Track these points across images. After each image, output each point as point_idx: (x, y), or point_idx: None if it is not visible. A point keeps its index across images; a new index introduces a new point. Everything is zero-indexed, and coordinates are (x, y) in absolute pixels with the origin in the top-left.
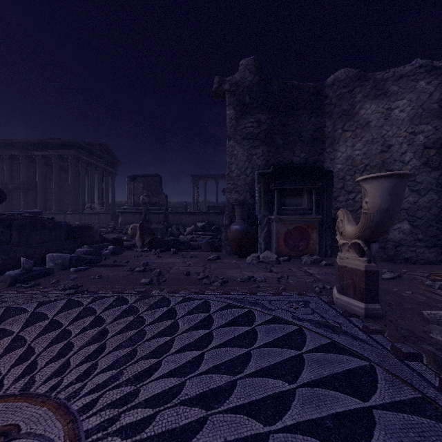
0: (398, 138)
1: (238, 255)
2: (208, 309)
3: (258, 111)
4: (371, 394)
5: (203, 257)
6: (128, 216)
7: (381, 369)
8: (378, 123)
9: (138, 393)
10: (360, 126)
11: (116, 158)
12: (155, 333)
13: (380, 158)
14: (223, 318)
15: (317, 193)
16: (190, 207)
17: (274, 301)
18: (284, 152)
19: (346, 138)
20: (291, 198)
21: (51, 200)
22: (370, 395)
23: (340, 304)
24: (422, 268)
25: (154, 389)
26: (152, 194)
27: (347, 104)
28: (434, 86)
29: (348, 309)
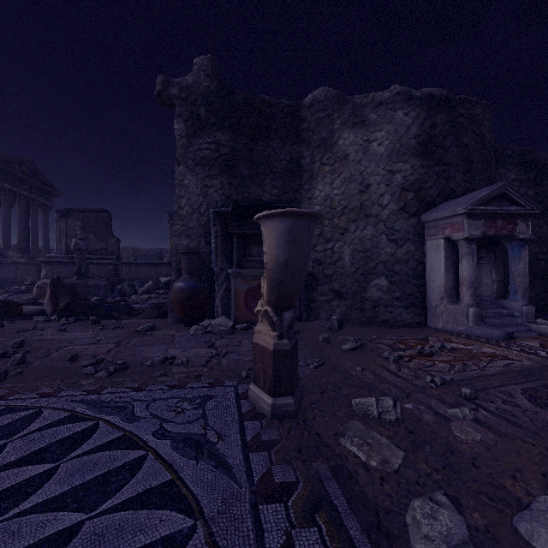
0: (376, 177)
1: (185, 323)
2: (19, 429)
3: (217, 129)
4: None
5: (133, 328)
6: (56, 268)
7: (203, 534)
8: (356, 157)
9: None
10: (339, 160)
11: (50, 184)
12: None
13: (359, 200)
14: (24, 447)
15: None
16: (167, 256)
17: (158, 401)
18: (251, 186)
19: (324, 173)
20: (259, 246)
21: None
22: None
23: (251, 398)
24: (394, 334)
25: None
26: (96, 237)
27: (326, 131)
28: (412, 119)
29: (258, 405)
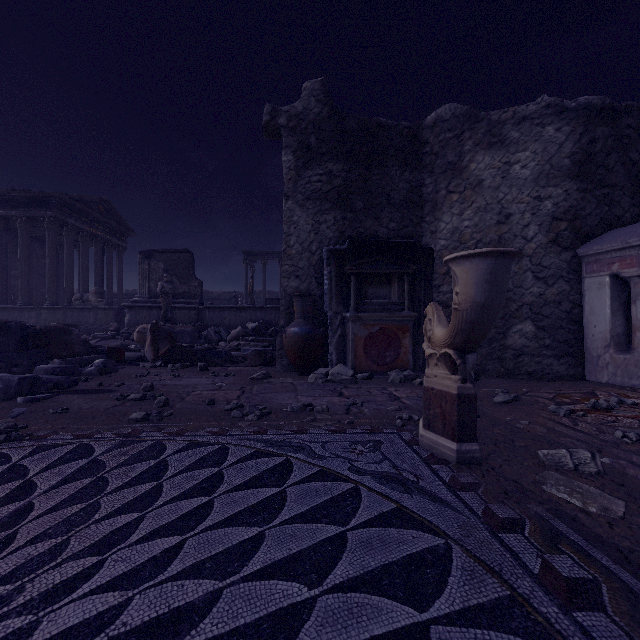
0: (519, 205)
1: (298, 371)
2: (221, 460)
3: (329, 159)
4: (435, 597)
5: (245, 376)
6: (140, 313)
7: (461, 550)
8: (493, 182)
9: (35, 629)
10: (470, 186)
11: (125, 224)
12: (116, 507)
13: (496, 232)
14: (240, 474)
15: (411, 281)
16: (241, 300)
17: (330, 443)
18: (367, 221)
19: (451, 203)
20: (376, 287)
21: (17, 287)
22: (433, 599)
23: (425, 444)
24: (548, 387)
25: (68, 619)
26: (178, 279)
27: (453, 155)
28: (565, 134)
29: (435, 451)
